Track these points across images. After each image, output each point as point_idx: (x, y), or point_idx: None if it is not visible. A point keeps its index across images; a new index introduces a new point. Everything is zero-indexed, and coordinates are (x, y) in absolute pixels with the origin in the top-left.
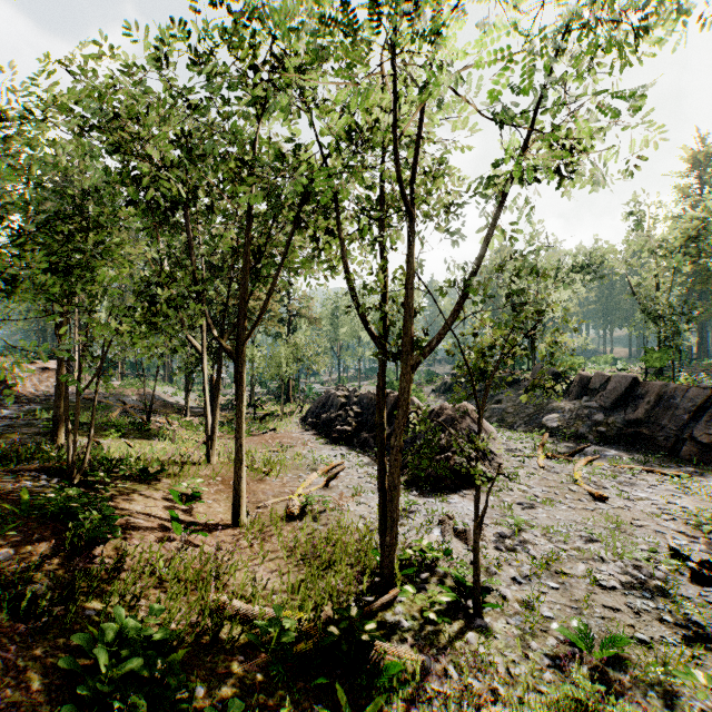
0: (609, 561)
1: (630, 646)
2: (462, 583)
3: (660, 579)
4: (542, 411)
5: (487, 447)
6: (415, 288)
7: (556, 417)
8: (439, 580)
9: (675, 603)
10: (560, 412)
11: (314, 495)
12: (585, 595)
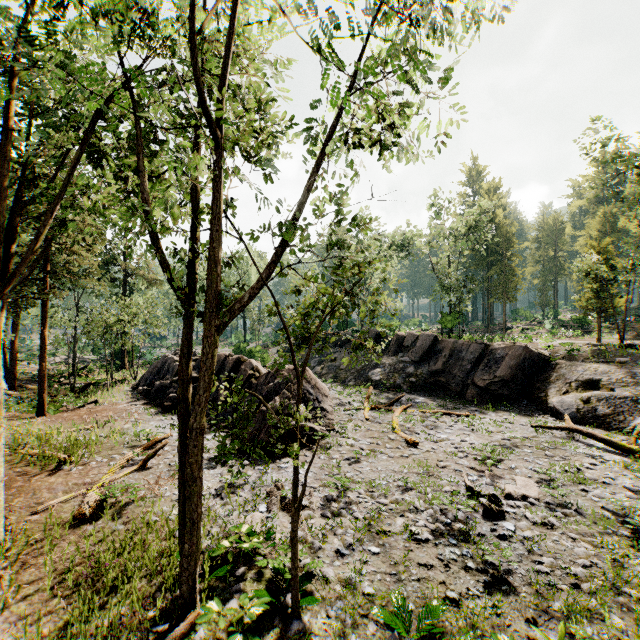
0: (422, 509)
1: (443, 611)
2: (281, 575)
3: (462, 520)
4: (368, 366)
5: (320, 405)
6: (222, 231)
7: (379, 371)
8: (258, 572)
9: (476, 546)
10: (382, 367)
11: (117, 486)
12: (403, 555)
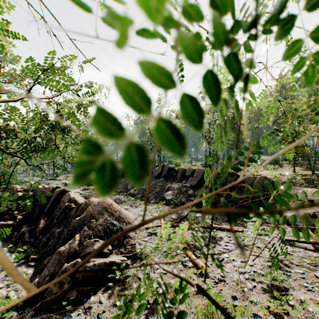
0: None
1: None
2: None
3: None
4: (163, 189)
5: None
6: None
7: (171, 193)
8: None
9: None
10: (172, 190)
11: None
12: None
